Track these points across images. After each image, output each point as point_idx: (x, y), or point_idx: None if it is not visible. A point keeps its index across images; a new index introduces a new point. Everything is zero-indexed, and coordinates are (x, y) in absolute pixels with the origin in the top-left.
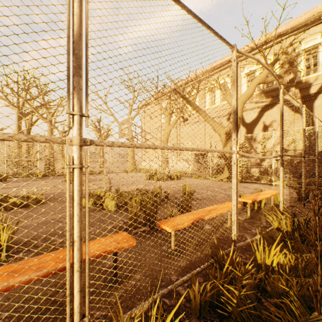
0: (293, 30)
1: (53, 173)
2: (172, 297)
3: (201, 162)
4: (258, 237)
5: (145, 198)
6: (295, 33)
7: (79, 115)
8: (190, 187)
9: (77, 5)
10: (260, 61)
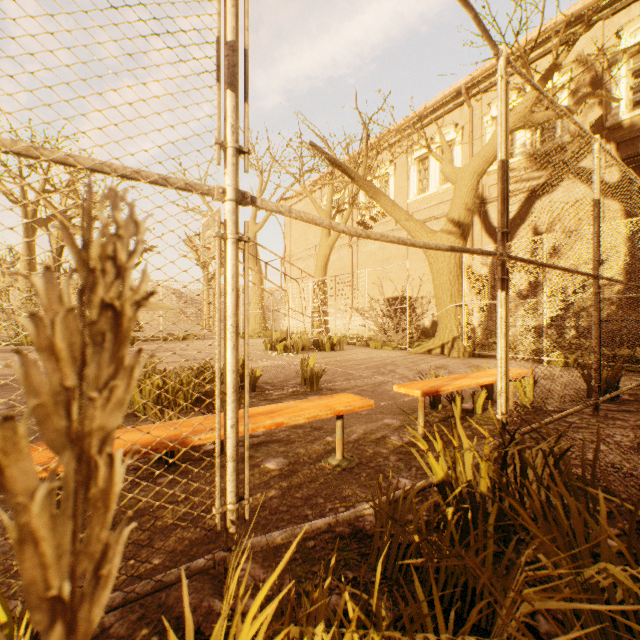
0: (601, 7)
1: None
2: None
3: (388, 313)
4: (369, 511)
5: (175, 385)
6: (606, 14)
7: None
8: (342, 366)
9: None
10: None
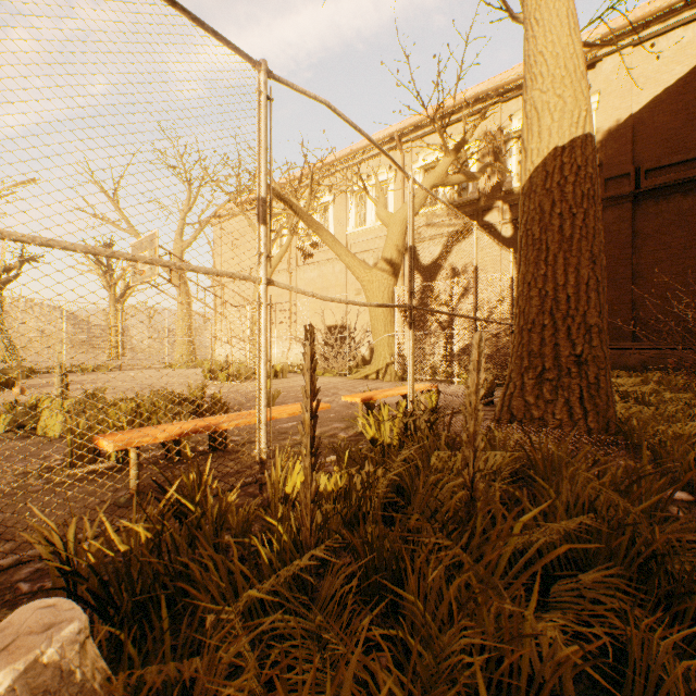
0: (500, 93)
1: None
2: (47, 577)
3: (329, 342)
4: (333, 459)
5: (147, 408)
6: (503, 99)
7: None
8: (290, 391)
9: None
10: (334, 108)
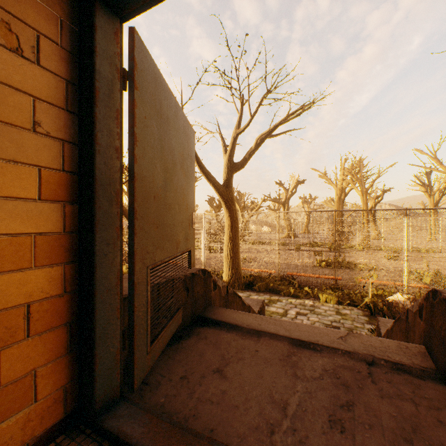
0: None
1: (369, 247)
2: None
3: None
4: None
5: None
6: None
7: (406, 250)
8: None
9: (406, 228)
10: None
